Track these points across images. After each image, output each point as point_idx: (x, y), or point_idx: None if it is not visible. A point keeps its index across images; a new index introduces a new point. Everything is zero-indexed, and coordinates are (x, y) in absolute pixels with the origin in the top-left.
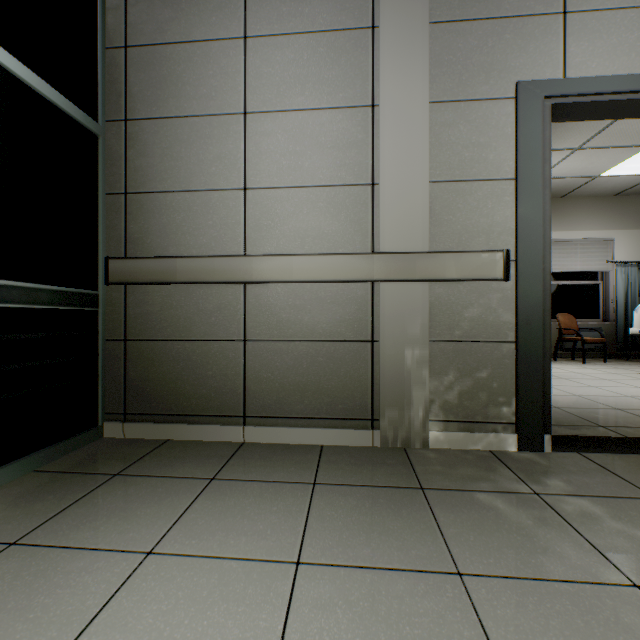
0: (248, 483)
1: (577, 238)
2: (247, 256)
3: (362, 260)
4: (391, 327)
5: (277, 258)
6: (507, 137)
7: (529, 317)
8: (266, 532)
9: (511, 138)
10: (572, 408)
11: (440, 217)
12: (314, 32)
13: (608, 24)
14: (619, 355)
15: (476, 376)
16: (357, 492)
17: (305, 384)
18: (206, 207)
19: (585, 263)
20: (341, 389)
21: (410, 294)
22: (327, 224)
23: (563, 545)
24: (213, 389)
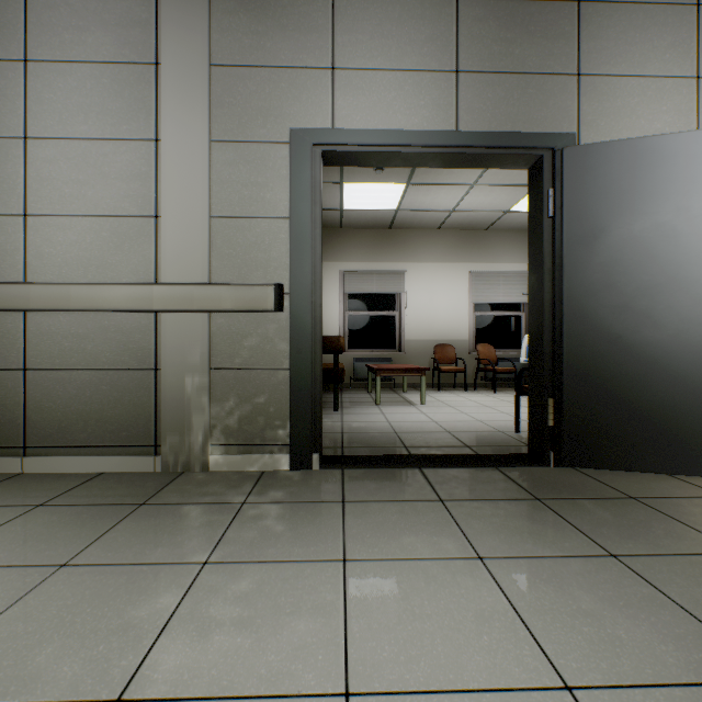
0: None
1: (500, 270)
2: (24, 284)
3: (142, 290)
4: (173, 356)
5: (56, 286)
6: (283, 179)
7: (300, 346)
8: None
9: (287, 180)
10: (409, 432)
11: (222, 251)
12: (98, 62)
13: (370, 83)
14: None
15: (255, 401)
16: (72, 510)
17: (89, 413)
18: None
19: (507, 295)
20: (125, 417)
21: (191, 324)
22: (111, 254)
23: (196, 539)
24: None
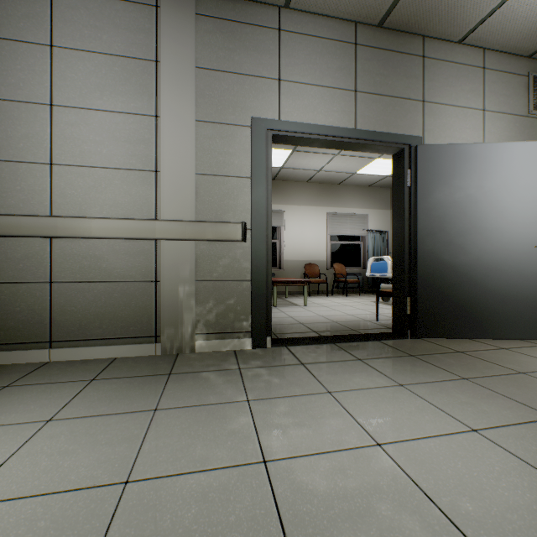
0: (37, 385)
1: (348, 213)
2: (52, 217)
3: (147, 224)
4: (169, 271)
5: (79, 219)
6: (246, 151)
7: (258, 265)
8: (35, 409)
9: (249, 152)
10: (310, 323)
11: (204, 198)
12: (111, 55)
13: (303, 92)
14: (369, 291)
15: (227, 303)
16: (122, 381)
17: (104, 314)
18: (15, 175)
19: (352, 230)
20: (132, 316)
21: (183, 249)
22: (121, 197)
23: (229, 389)
24: (21, 322)
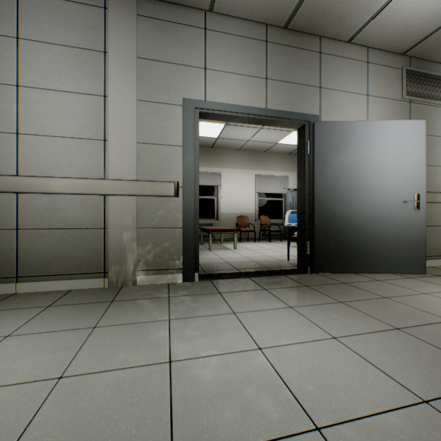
0: (2, 311)
1: (272, 175)
2: (18, 176)
3: (97, 182)
4: (115, 220)
5: (40, 178)
6: (178, 125)
7: (188, 215)
8: None
9: (180, 125)
10: (235, 262)
11: (144, 162)
12: (67, 46)
13: (224, 79)
14: None
15: (163, 246)
16: (72, 307)
17: (61, 254)
18: None
19: (276, 189)
20: (85, 256)
21: (126, 202)
22: (76, 160)
23: (156, 312)
24: None
